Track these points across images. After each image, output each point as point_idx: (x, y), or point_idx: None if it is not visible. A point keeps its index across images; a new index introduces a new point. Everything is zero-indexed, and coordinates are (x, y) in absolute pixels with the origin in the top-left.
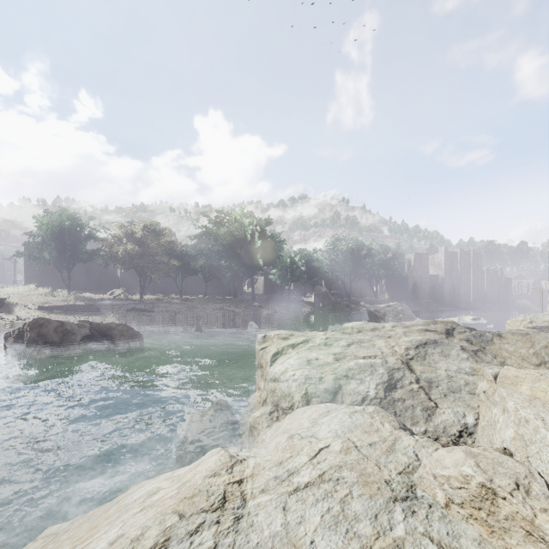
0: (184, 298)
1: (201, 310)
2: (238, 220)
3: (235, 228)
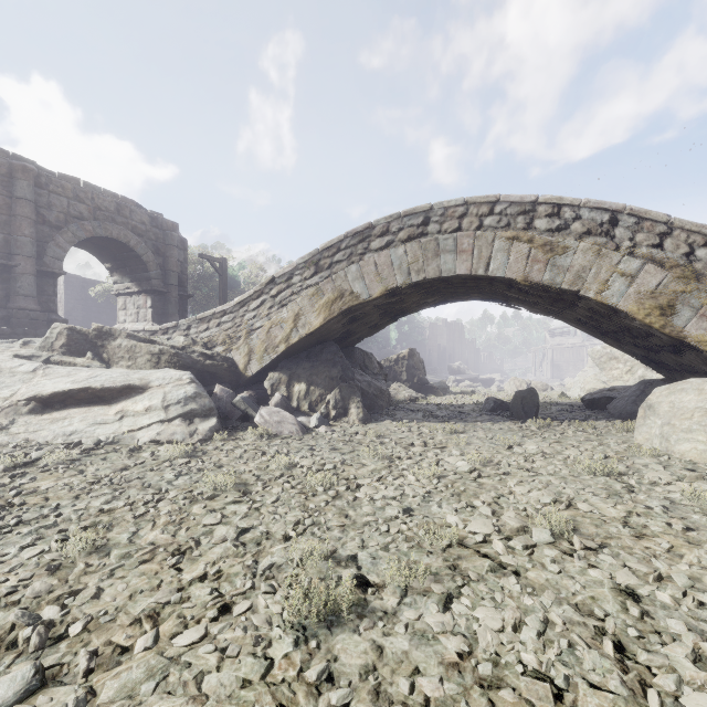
0: None
1: None
2: None
3: None
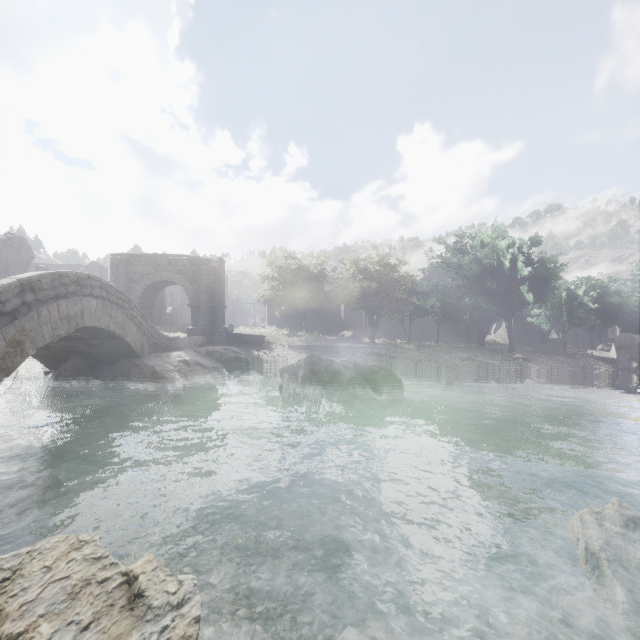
0: (420, 344)
1: (446, 360)
2: (487, 244)
3: (485, 254)
